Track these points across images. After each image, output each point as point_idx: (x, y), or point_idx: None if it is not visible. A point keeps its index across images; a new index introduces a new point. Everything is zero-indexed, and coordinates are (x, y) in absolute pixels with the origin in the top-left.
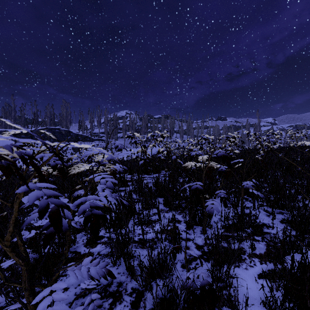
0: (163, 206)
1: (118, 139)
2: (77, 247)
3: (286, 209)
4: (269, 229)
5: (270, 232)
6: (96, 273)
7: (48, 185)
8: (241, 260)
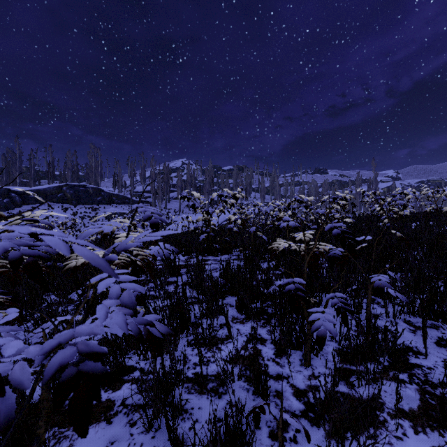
0: (236, 311)
1: (170, 201)
2: None
3: (443, 320)
4: (418, 358)
5: (421, 365)
6: None
7: None
8: (378, 423)
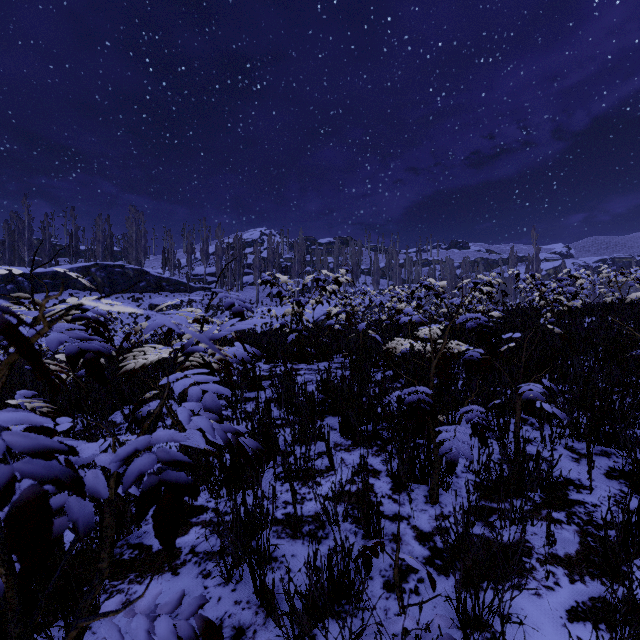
0: (339, 436)
1: (244, 288)
2: (144, 533)
3: (617, 445)
4: (581, 493)
5: (584, 501)
6: (170, 636)
7: (26, 417)
8: (524, 571)
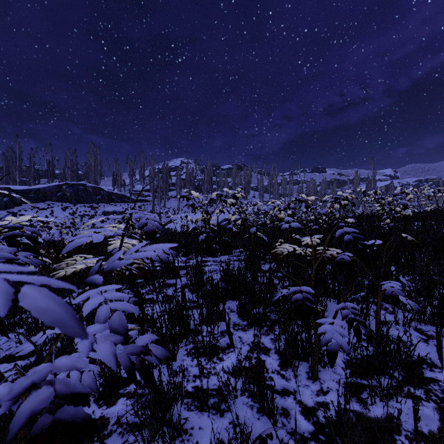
0: (237, 317)
1: (170, 200)
2: None
3: None
4: (433, 371)
5: (437, 379)
6: None
7: None
8: None
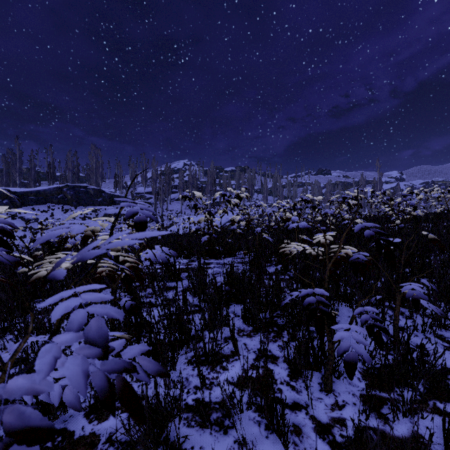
0: (242, 322)
1: (172, 202)
2: (70, 417)
3: None
4: None
5: None
6: None
7: None
8: None
